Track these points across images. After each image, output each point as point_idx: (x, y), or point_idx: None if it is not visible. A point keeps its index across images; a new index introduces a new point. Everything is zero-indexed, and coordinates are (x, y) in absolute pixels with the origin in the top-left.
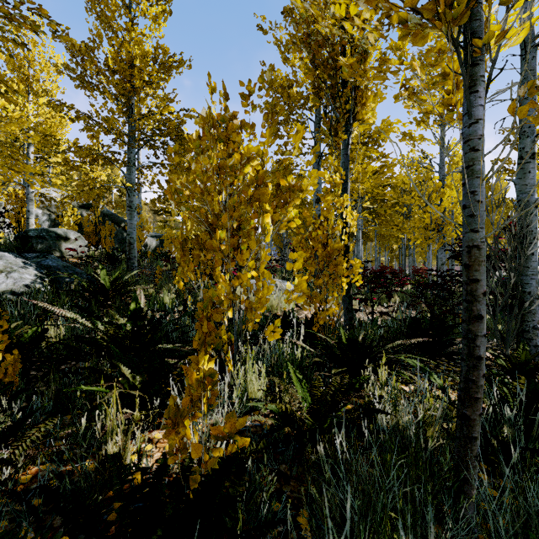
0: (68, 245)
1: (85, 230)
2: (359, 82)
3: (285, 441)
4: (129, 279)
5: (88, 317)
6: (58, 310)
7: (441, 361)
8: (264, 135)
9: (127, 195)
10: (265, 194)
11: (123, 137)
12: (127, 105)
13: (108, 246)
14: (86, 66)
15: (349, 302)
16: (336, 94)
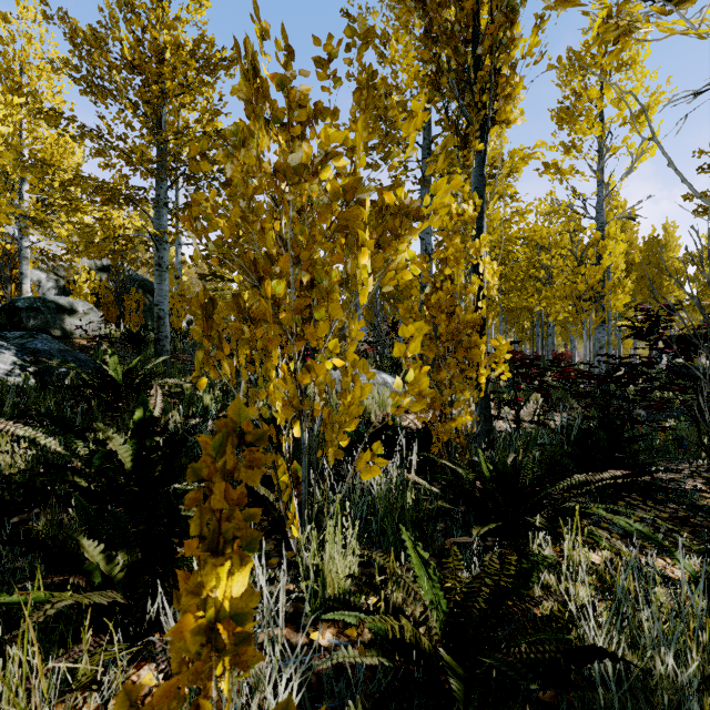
0: (75, 321)
1: (102, 300)
2: (502, 59)
3: (399, 700)
4: (154, 369)
5: (63, 433)
6: (2, 424)
7: (633, 500)
8: (355, 126)
9: (155, 249)
10: (358, 218)
11: (147, 164)
12: (154, 118)
13: (133, 322)
14: (94, 61)
15: (485, 406)
16: (465, 81)
